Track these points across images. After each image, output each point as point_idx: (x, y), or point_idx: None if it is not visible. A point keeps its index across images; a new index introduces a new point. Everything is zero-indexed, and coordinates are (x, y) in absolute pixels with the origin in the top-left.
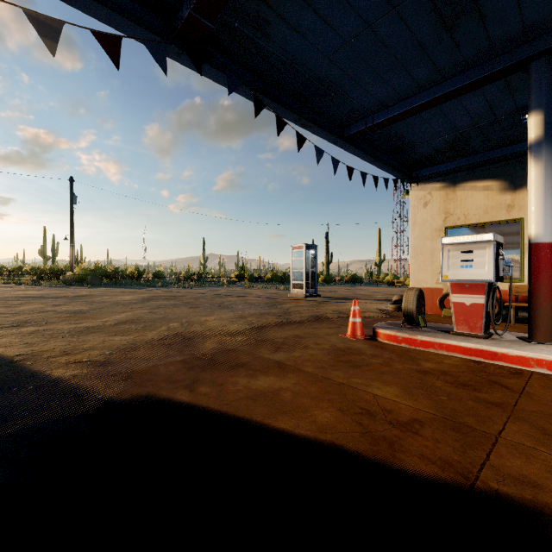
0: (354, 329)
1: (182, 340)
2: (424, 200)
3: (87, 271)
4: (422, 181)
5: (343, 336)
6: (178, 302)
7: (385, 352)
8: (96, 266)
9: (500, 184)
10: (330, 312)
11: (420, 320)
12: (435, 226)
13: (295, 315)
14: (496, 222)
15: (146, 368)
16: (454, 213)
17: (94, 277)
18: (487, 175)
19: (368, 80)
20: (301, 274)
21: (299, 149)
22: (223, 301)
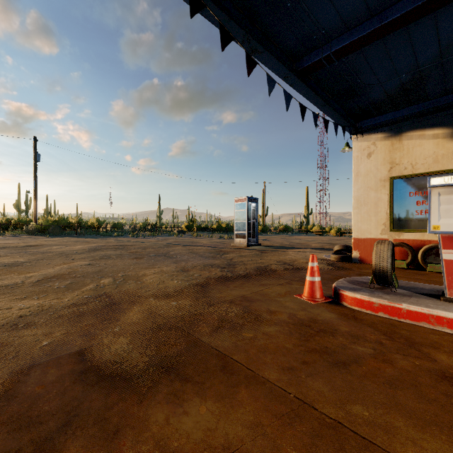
0: (312, 290)
1: (104, 305)
2: (368, 151)
3: (50, 222)
4: (365, 132)
5: (299, 298)
6: (125, 252)
7: (364, 328)
8: (59, 217)
9: (452, 131)
10: (275, 263)
11: (394, 280)
12: (379, 176)
13: (239, 266)
14: (447, 170)
15: (12, 373)
16: (401, 163)
17: (55, 227)
18: (437, 123)
19: None
20: (243, 225)
21: (248, 72)
22: (169, 250)
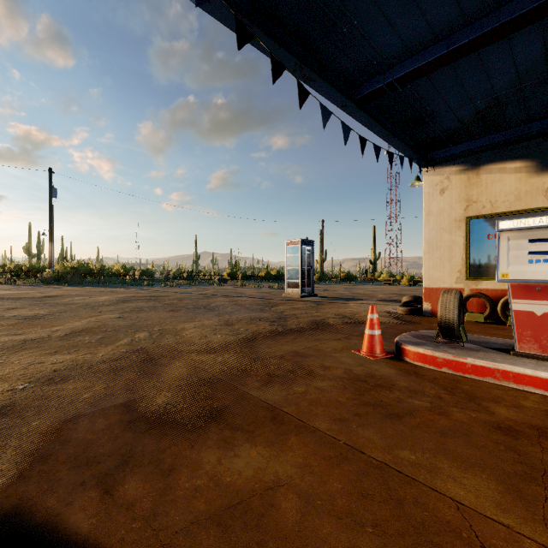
0: (371, 345)
1: (142, 360)
2: (441, 186)
3: (68, 268)
4: (438, 164)
5: (357, 354)
6: (158, 303)
7: (424, 383)
8: (78, 263)
9: (537, 164)
10: (333, 316)
11: (462, 333)
12: (454, 216)
13: (291, 320)
14: (531, 209)
15: (59, 422)
16: (478, 200)
17: (74, 275)
18: (520, 154)
19: (396, 5)
20: (296, 272)
21: (300, 104)
22: (210, 302)
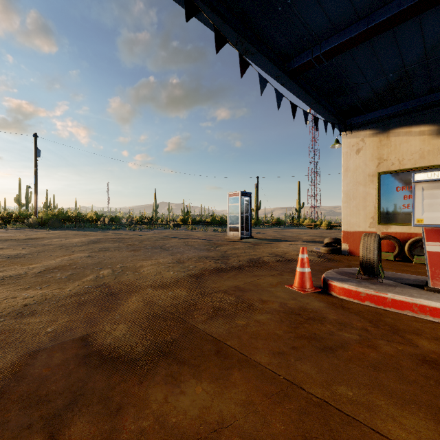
0: (302, 281)
1: (104, 295)
2: (357, 147)
3: (50, 215)
4: (354, 129)
5: (290, 288)
6: (122, 244)
7: (351, 316)
8: (59, 211)
9: (437, 128)
10: (267, 255)
11: (380, 271)
12: (368, 172)
13: (233, 258)
14: (433, 166)
15: (20, 357)
16: (388, 158)
17: (55, 221)
18: (423, 120)
19: None
20: (237, 218)
21: (241, 73)
22: (165, 243)
